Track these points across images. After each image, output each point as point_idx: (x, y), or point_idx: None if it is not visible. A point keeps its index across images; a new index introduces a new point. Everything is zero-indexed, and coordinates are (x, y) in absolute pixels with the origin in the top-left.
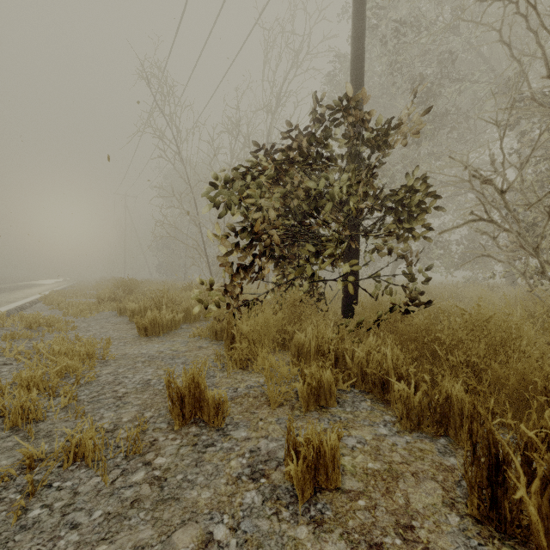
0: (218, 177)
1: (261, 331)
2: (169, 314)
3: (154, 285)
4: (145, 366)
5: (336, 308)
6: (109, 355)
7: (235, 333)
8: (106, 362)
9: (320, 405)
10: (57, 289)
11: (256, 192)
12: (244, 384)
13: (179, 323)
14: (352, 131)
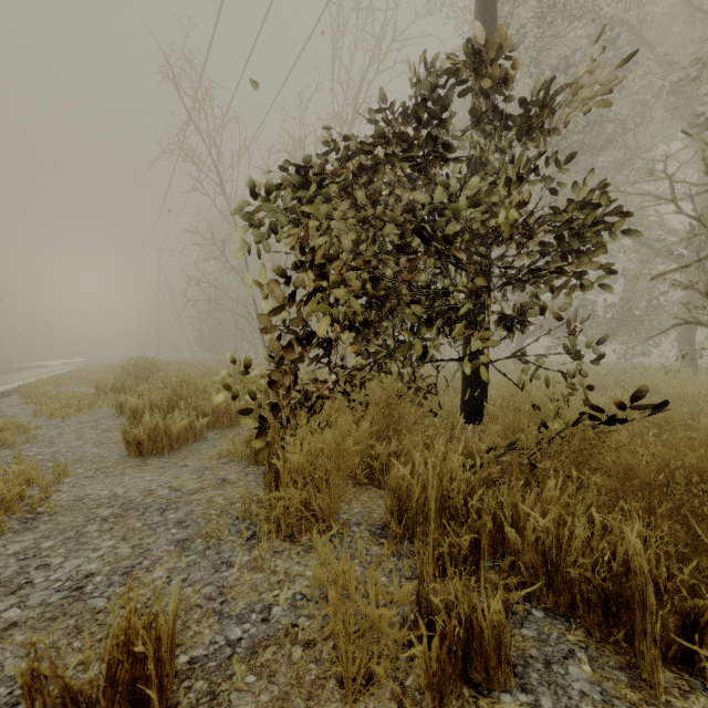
0: (257, 183)
1: (328, 466)
2: (184, 416)
3: (185, 368)
4: (102, 532)
5: (452, 407)
6: (51, 500)
7: (280, 464)
8: (34, 519)
9: (471, 679)
10: (56, 373)
11: (323, 212)
12: (288, 591)
13: (201, 431)
14: (488, 107)
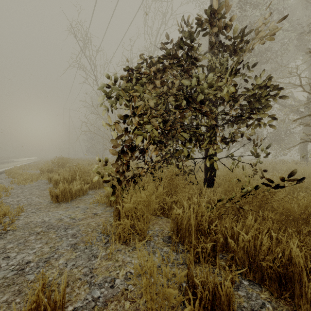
0: (110, 76)
1: (143, 209)
2: (78, 184)
3: (80, 162)
4: (36, 240)
5: (200, 179)
6: (14, 224)
7: (120, 207)
8: (5, 233)
9: None
10: (23, 164)
11: (141, 90)
12: (123, 271)
13: (86, 190)
14: (217, 42)
